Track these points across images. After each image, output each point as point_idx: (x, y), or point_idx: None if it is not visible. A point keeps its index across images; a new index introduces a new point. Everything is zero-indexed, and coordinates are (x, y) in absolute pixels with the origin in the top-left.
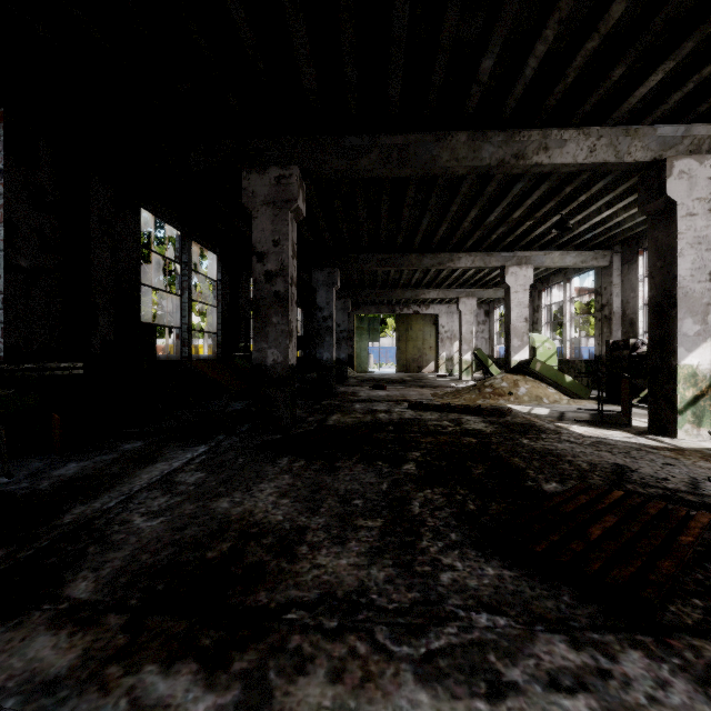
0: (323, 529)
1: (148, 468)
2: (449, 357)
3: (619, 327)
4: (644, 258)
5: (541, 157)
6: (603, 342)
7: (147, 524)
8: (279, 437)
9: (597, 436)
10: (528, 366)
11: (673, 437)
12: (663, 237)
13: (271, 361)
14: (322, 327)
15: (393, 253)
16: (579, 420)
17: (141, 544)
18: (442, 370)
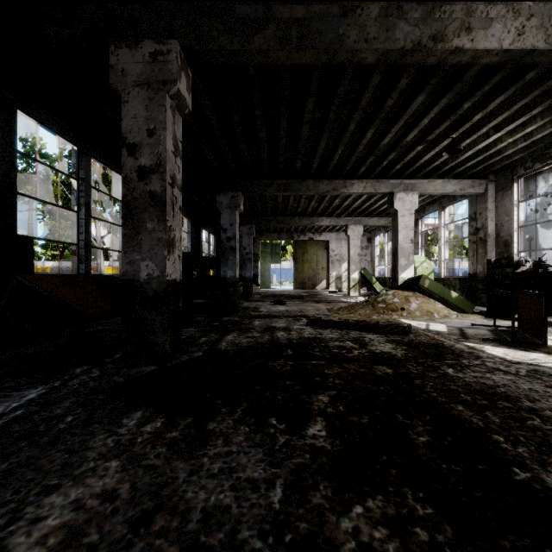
0: None
1: None
2: (338, 276)
3: (493, 248)
4: (519, 185)
5: (462, 39)
6: (478, 262)
7: None
8: (152, 368)
9: (524, 361)
10: (417, 282)
11: None
12: None
13: (145, 276)
14: (226, 247)
15: (292, 179)
16: (487, 339)
17: None
18: (332, 287)
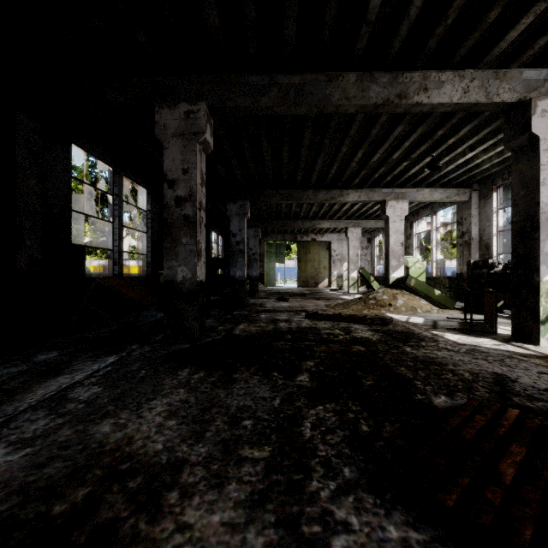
0: (203, 463)
1: (48, 382)
2: (339, 275)
3: (477, 250)
4: (498, 194)
5: (421, 97)
6: (464, 263)
7: (6, 459)
8: (187, 346)
9: (469, 343)
10: (404, 282)
11: (536, 344)
12: (527, 169)
13: (181, 278)
14: (235, 249)
15: (294, 189)
16: (451, 328)
17: None
18: (334, 285)
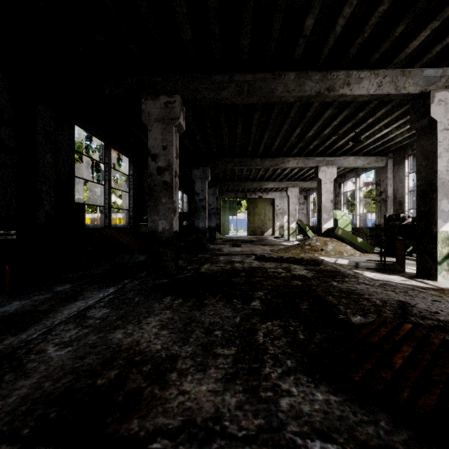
0: (190, 357)
1: (69, 305)
2: (281, 225)
3: (392, 206)
4: (408, 161)
5: (345, 90)
6: (381, 216)
7: (56, 354)
8: (166, 280)
9: (382, 279)
10: (333, 231)
11: (434, 280)
12: (427, 144)
13: (161, 229)
14: (199, 206)
15: (245, 158)
16: (369, 268)
17: (47, 372)
18: (277, 234)
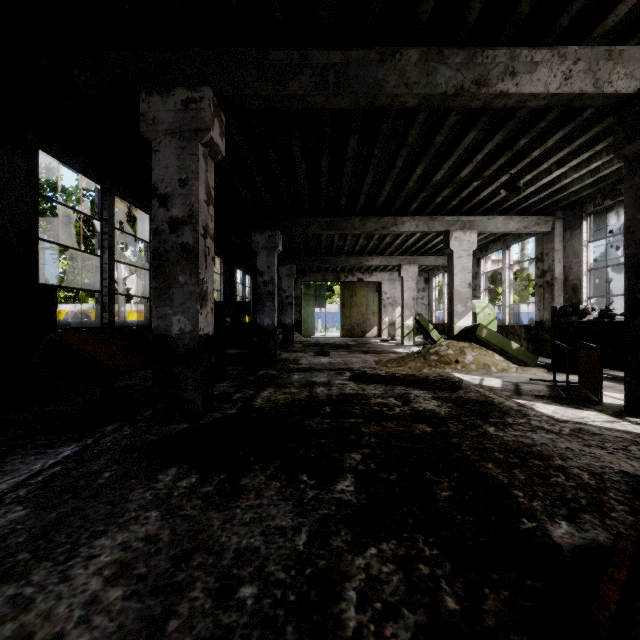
0: None
1: None
2: (391, 322)
3: (561, 292)
4: (588, 223)
5: (507, 84)
6: (545, 308)
7: None
8: (185, 426)
9: (571, 419)
10: (474, 332)
11: None
12: None
13: (177, 331)
14: (263, 291)
15: (336, 216)
16: (541, 395)
17: None
18: (385, 334)
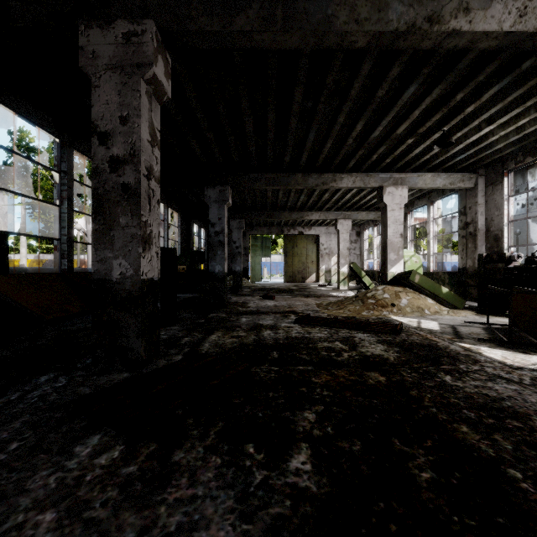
0: None
1: None
2: (327, 269)
3: (483, 242)
4: (509, 179)
5: (460, 21)
6: (468, 256)
7: None
8: (125, 376)
9: (525, 365)
10: (407, 278)
11: None
12: None
13: (118, 275)
14: (214, 241)
15: (281, 173)
16: (483, 339)
17: None
18: (322, 280)
